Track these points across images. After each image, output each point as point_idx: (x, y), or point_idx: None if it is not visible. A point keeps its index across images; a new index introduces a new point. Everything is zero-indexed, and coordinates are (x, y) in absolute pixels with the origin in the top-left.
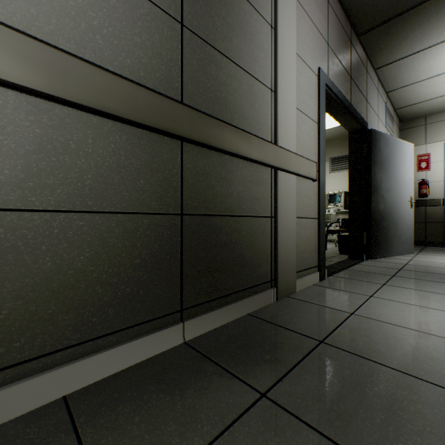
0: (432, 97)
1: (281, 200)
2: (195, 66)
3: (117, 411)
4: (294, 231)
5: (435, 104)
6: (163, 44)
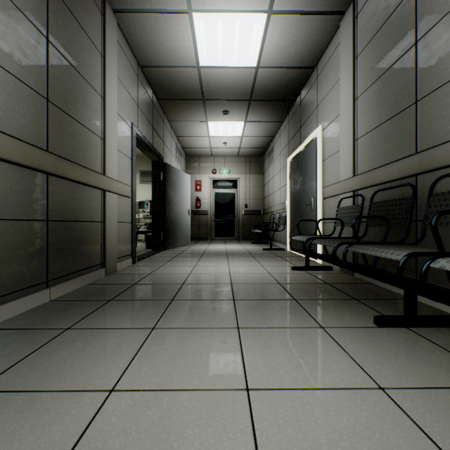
0: (201, 147)
1: (109, 211)
2: (56, 126)
3: (34, 321)
4: (116, 231)
5: (203, 151)
6: (37, 113)
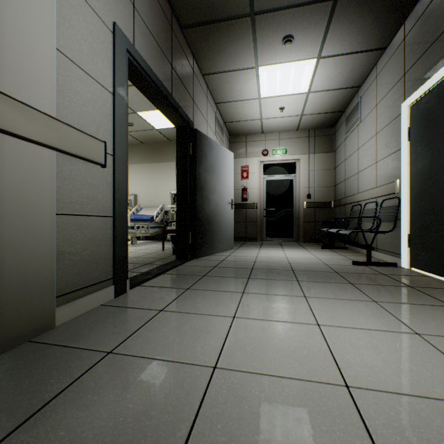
0: (249, 119)
1: (9, 184)
2: None
3: None
4: (51, 234)
5: (251, 126)
6: None
